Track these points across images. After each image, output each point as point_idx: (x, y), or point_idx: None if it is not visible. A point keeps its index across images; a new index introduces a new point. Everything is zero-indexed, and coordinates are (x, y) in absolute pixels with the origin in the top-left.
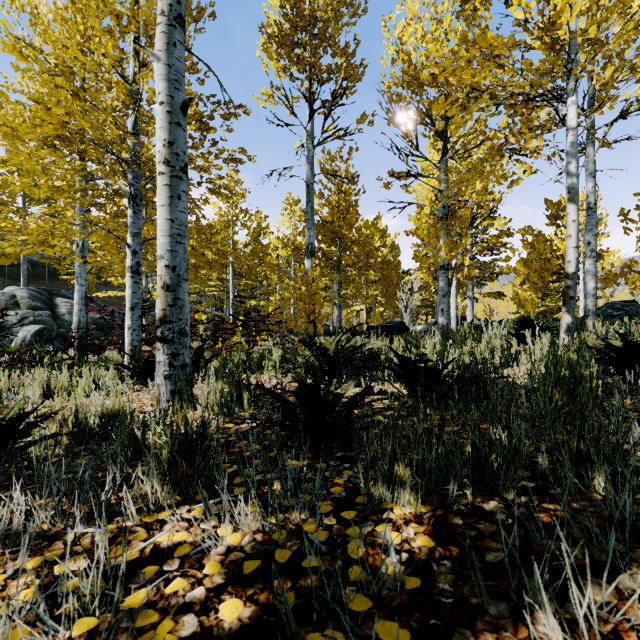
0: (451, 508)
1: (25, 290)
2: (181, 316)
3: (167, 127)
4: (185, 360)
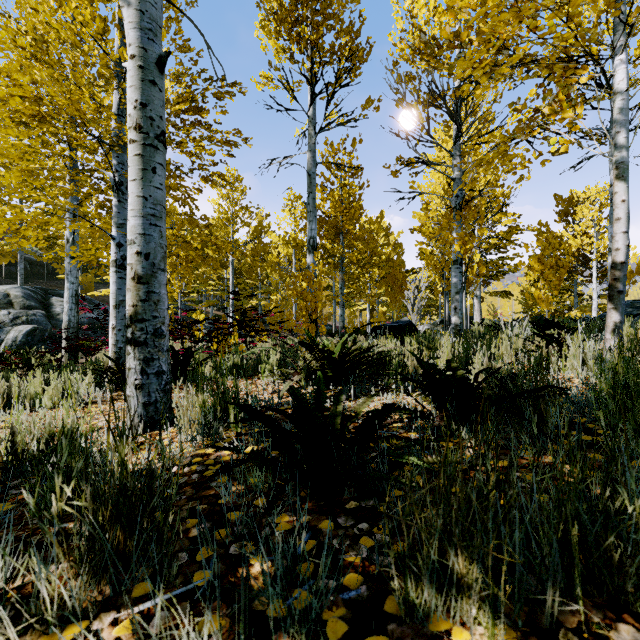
0: (554, 639)
1: (19, 289)
2: (156, 313)
3: (139, 85)
4: (161, 366)
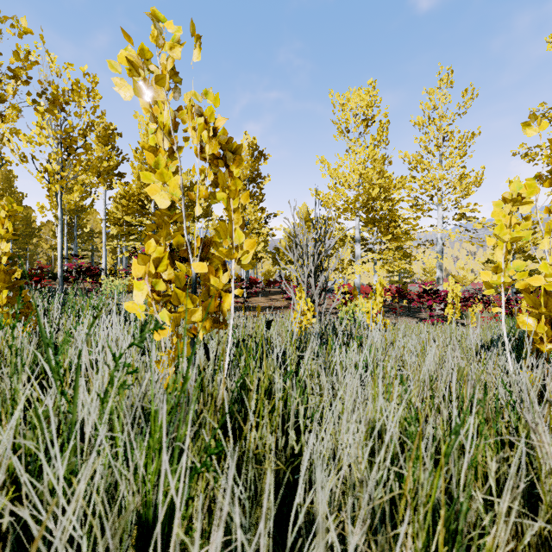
0: None
1: None
2: None
3: None
4: None
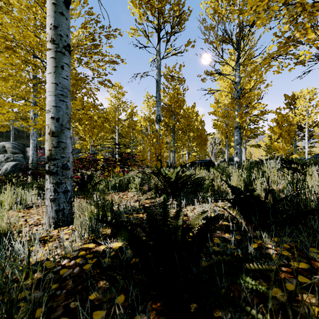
0: None
1: (10, 143)
2: (63, 155)
3: (53, 15)
4: (67, 187)
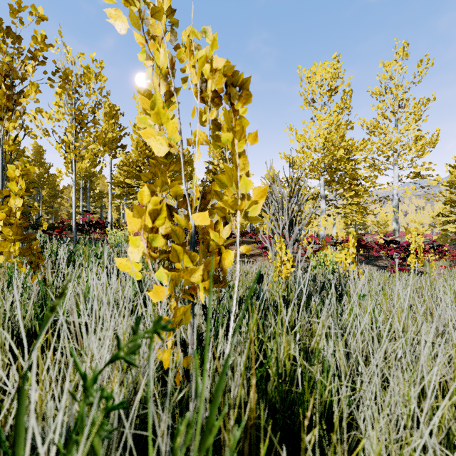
0: None
1: None
2: None
3: None
4: None
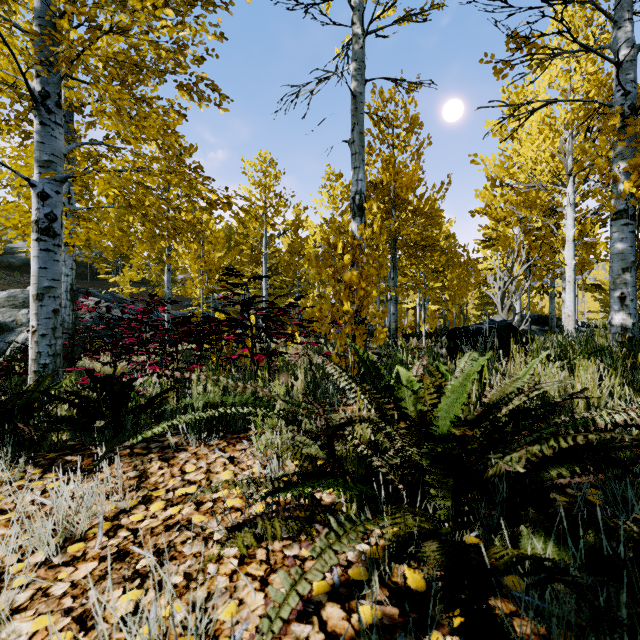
0: None
1: None
2: None
3: None
4: None
